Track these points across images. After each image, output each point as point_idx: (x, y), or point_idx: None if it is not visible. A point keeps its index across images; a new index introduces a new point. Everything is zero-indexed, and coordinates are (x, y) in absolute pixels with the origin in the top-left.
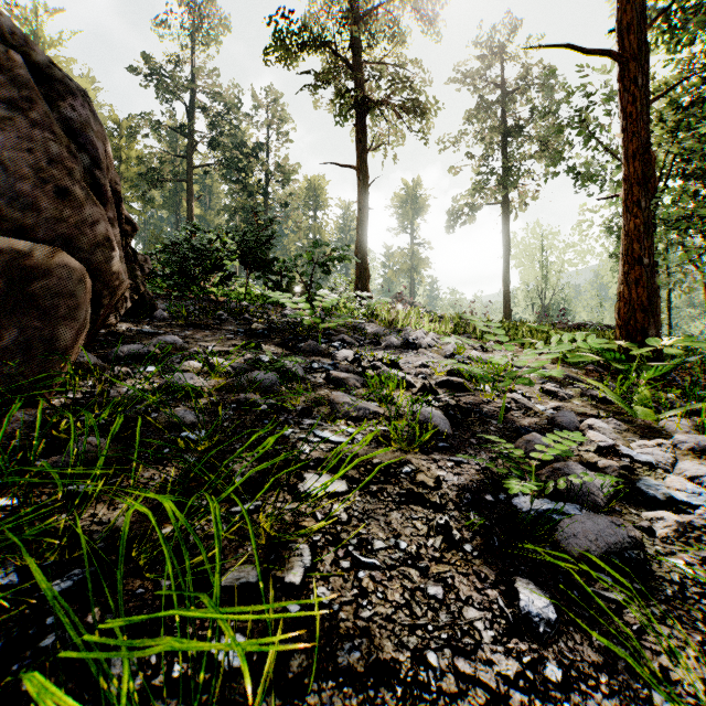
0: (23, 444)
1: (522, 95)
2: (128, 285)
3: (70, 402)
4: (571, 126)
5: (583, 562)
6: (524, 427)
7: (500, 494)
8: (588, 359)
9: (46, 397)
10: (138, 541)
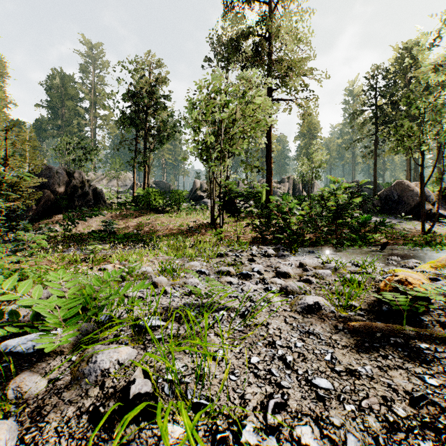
0: None
1: None
2: None
3: None
4: None
5: None
6: None
7: None
8: None
9: None
10: None
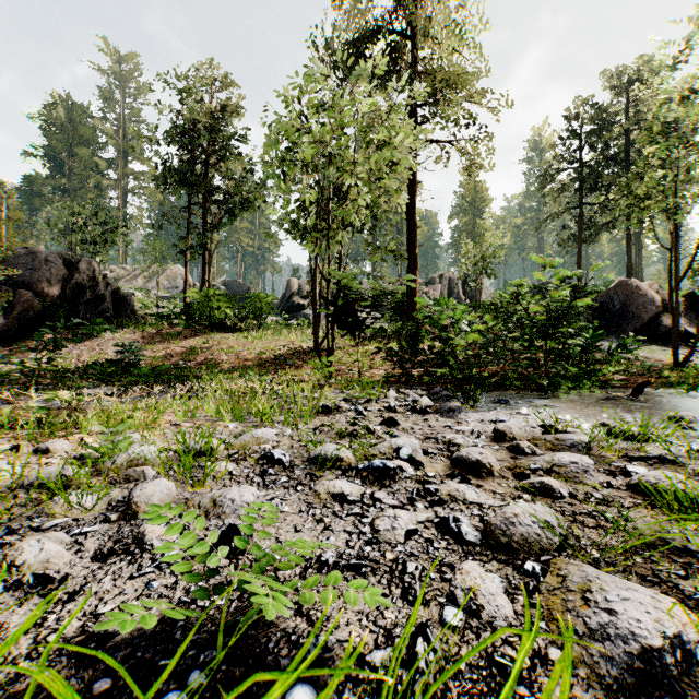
0: None
1: None
2: None
3: None
4: None
5: None
6: None
7: None
8: None
9: None
10: None
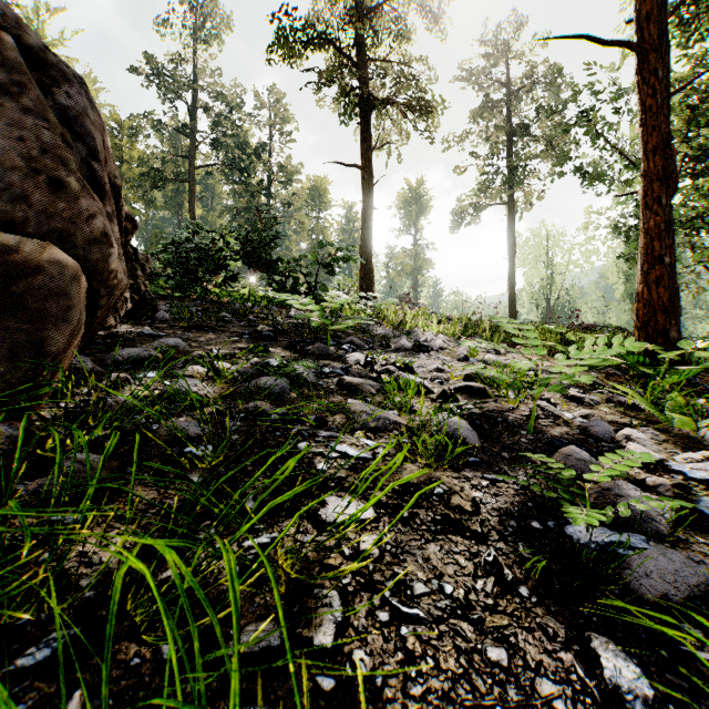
0: (6, 462)
1: (528, 94)
2: (127, 284)
3: (62, 412)
4: (579, 124)
5: (661, 608)
6: (558, 438)
7: (548, 521)
8: (613, 362)
9: (35, 408)
10: (134, 588)
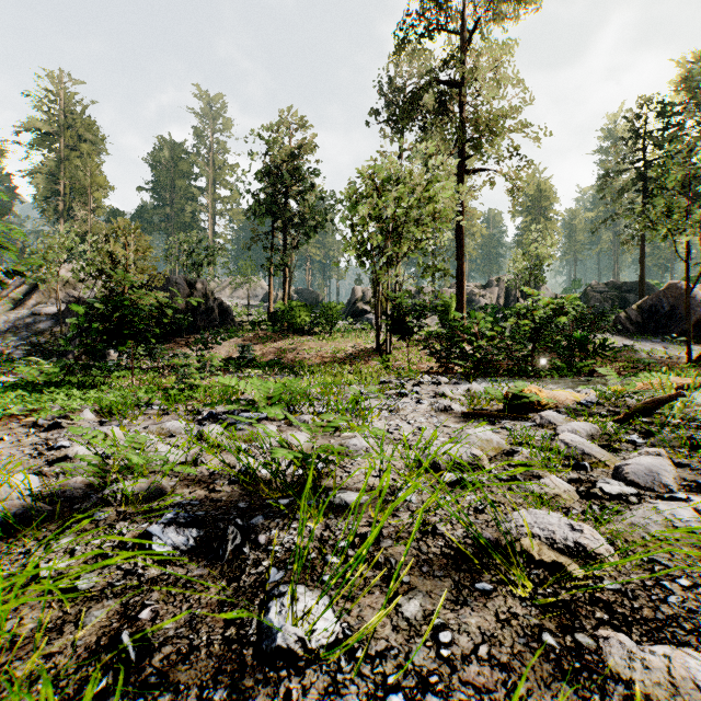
0: None
1: None
2: None
3: None
4: None
5: None
6: None
7: None
8: None
9: None
10: None
